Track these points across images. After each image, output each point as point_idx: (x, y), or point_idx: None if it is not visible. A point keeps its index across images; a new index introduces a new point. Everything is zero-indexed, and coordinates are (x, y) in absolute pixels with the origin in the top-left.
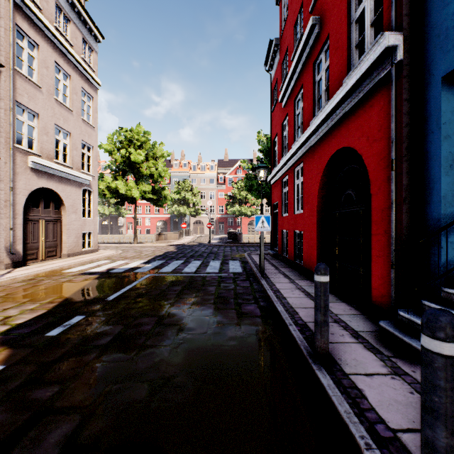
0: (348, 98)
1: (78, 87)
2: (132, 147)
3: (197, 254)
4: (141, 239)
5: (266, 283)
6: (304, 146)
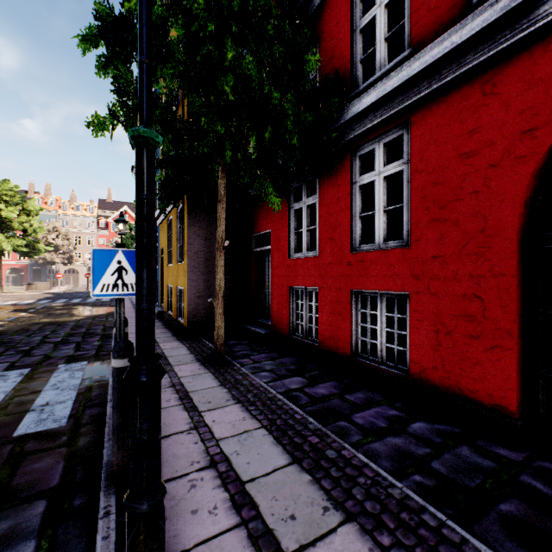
0: None
1: None
2: (3, 205)
3: (78, 297)
4: None
5: None
6: None
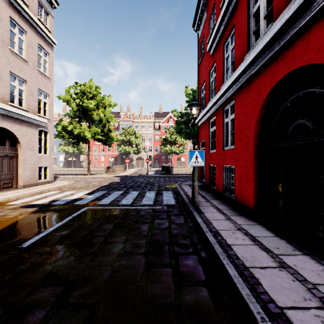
0: (312, 1)
1: (34, 43)
2: (84, 98)
3: (136, 184)
4: (97, 171)
5: (202, 220)
6: (237, 82)
